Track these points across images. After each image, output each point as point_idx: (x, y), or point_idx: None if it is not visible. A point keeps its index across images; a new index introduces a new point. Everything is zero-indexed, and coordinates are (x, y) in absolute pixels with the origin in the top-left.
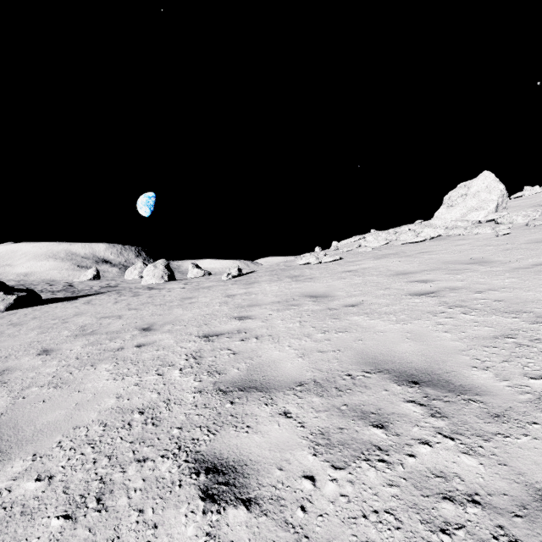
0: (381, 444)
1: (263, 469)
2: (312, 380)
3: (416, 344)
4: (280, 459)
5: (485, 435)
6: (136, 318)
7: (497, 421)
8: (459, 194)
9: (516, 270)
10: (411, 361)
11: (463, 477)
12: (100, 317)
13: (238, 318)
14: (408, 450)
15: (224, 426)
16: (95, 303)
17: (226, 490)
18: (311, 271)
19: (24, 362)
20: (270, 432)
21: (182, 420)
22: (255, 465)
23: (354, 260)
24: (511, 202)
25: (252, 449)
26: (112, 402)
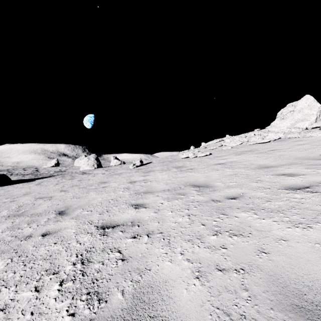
0: None
1: None
2: None
3: None
4: None
5: None
6: (61, 199)
7: None
8: (288, 110)
9: None
10: None
11: None
12: (38, 197)
13: (134, 205)
14: None
15: None
16: (43, 184)
17: None
18: (190, 163)
19: None
20: None
21: None
22: None
23: (220, 155)
24: None
25: None
26: None
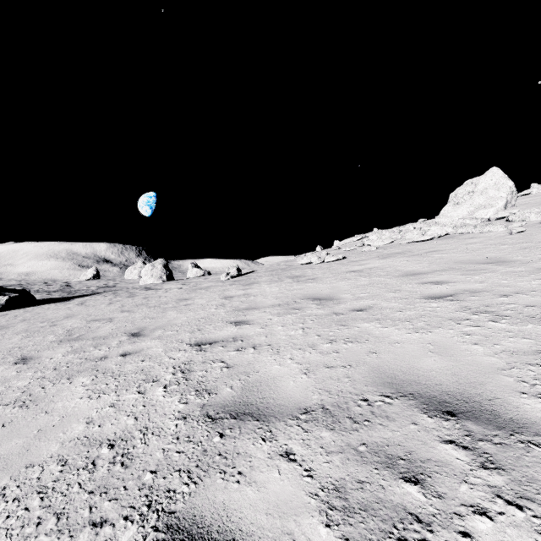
0: (419, 511)
1: None
2: (320, 406)
3: (442, 359)
4: (281, 531)
5: None
6: (127, 321)
7: None
8: (466, 191)
9: None
10: (439, 382)
11: None
12: (90, 319)
13: (235, 322)
14: (459, 524)
15: (210, 471)
16: (88, 304)
17: None
18: (313, 271)
19: None
20: (268, 483)
21: (158, 459)
22: (246, 540)
23: (358, 259)
24: (519, 200)
25: (244, 511)
26: (80, 429)
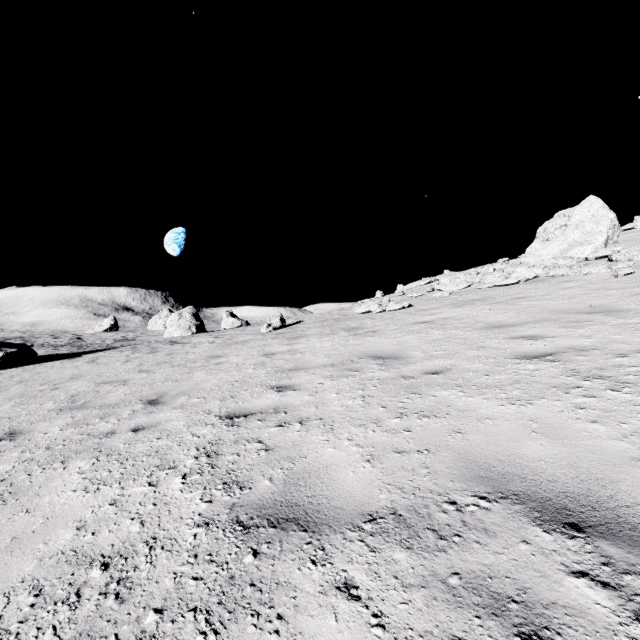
0: None
1: None
2: (391, 510)
3: (551, 443)
4: None
5: None
6: (145, 384)
7: None
8: (557, 225)
9: None
10: (553, 477)
11: None
12: (100, 381)
13: (277, 387)
14: None
15: (237, 612)
16: (100, 362)
17: None
18: (373, 322)
19: None
20: (320, 636)
21: (167, 590)
22: None
23: (428, 308)
24: (622, 236)
25: None
26: (66, 538)
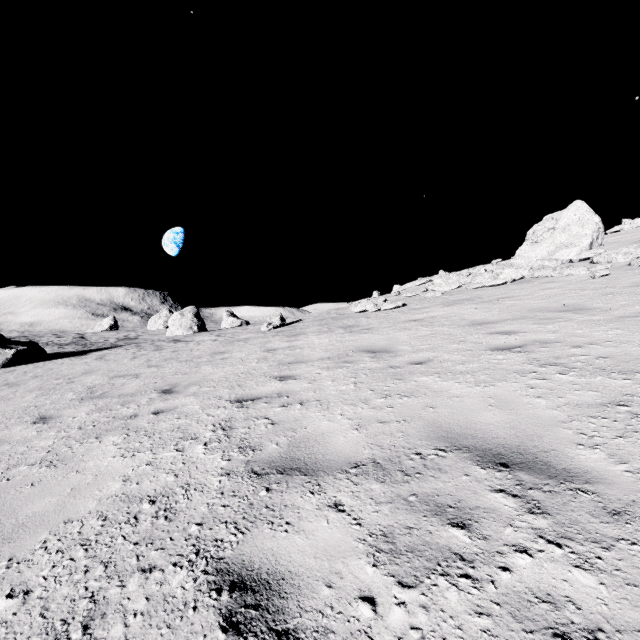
0: (463, 551)
1: (306, 586)
2: (371, 460)
3: (502, 413)
4: (329, 571)
5: (604, 541)
6: (156, 377)
7: (618, 520)
8: (545, 228)
9: (620, 319)
10: (497, 435)
11: (579, 603)
12: (113, 375)
13: (279, 377)
14: (500, 560)
15: (257, 522)
16: (109, 359)
17: (256, 617)
18: (368, 320)
19: (15, 432)
20: (316, 531)
21: (203, 513)
22: (295, 579)
23: (420, 307)
24: (608, 238)
25: (293, 555)
26: (116, 487)
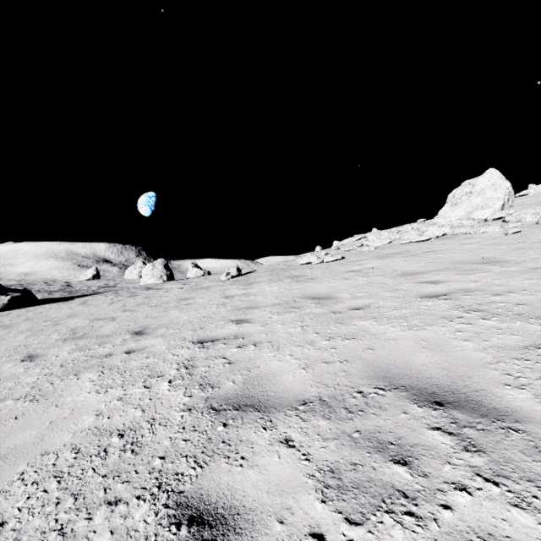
0: (406, 488)
1: (260, 521)
2: (318, 398)
3: (434, 354)
4: (281, 506)
5: (538, 480)
6: (130, 320)
7: None
8: (463, 192)
9: (533, 270)
10: (430, 375)
11: None
12: (93, 319)
13: (235, 321)
14: (441, 498)
15: (215, 456)
16: (90, 304)
17: None
18: (312, 271)
19: (5, 369)
20: (269, 466)
21: (166, 447)
22: (249, 514)
23: (357, 260)
24: (517, 201)
25: (247, 490)
26: (90, 421)
